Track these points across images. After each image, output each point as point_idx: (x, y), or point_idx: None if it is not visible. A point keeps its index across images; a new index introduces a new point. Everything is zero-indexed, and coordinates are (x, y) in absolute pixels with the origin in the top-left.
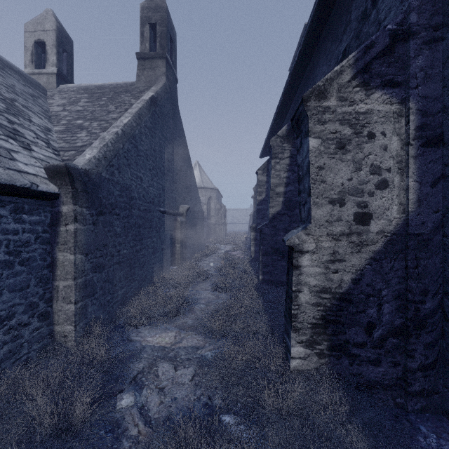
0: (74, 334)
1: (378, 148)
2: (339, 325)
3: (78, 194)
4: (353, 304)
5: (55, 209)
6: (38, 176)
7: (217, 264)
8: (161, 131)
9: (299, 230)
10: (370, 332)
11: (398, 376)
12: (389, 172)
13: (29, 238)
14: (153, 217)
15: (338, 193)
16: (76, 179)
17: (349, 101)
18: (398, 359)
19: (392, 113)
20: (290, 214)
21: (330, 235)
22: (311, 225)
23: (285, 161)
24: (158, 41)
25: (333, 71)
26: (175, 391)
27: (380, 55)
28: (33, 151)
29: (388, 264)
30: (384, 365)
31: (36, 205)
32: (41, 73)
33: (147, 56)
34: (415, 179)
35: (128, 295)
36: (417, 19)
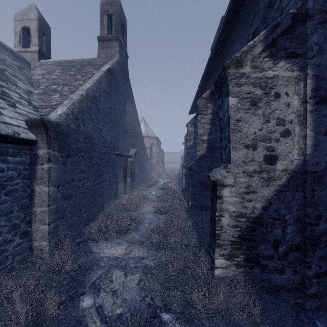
0: (48, 248)
1: (282, 105)
2: (253, 242)
3: (51, 141)
4: (263, 226)
5: (34, 152)
6: (20, 127)
7: (157, 192)
8: (115, 94)
9: (221, 168)
10: (276, 248)
11: (298, 282)
12: (291, 124)
13: (13, 175)
14: (110, 158)
15: (251, 140)
16: (49, 129)
17: (260, 68)
18: (298, 269)
19: (293, 78)
20: (212, 156)
21: (245, 172)
22: (230, 165)
23: (208, 116)
24: (114, 27)
25: (248, 45)
26: (125, 293)
27: (284, 32)
28: (17, 108)
29: (290, 195)
30: (287, 273)
31: (18, 149)
32: (27, 51)
33: (105, 38)
34: (312, 129)
35: (90, 216)
36: (313, 5)
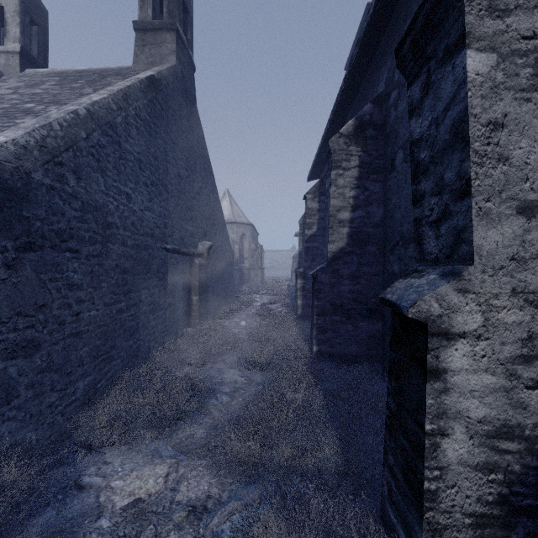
0: None
1: None
2: None
3: None
4: None
5: None
6: None
7: (250, 322)
8: (166, 131)
9: (438, 280)
10: None
11: None
12: None
13: None
14: (153, 258)
15: None
16: None
17: None
18: None
19: None
20: (360, 252)
21: (521, 293)
22: (472, 268)
23: (352, 172)
24: (166, 5)
25: None
26: None
27: None
28: None
29: None
30: None
31: None
32: None
33: (149, 26)
34: None
35: (99, 384)
36: None
